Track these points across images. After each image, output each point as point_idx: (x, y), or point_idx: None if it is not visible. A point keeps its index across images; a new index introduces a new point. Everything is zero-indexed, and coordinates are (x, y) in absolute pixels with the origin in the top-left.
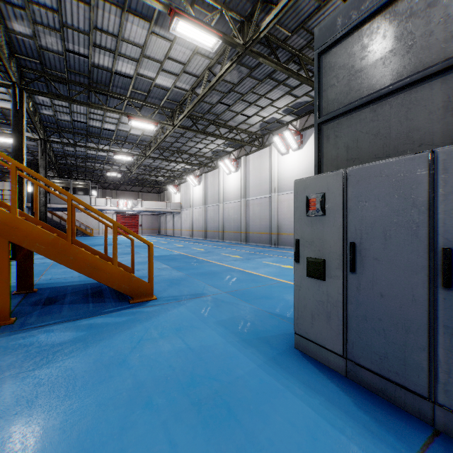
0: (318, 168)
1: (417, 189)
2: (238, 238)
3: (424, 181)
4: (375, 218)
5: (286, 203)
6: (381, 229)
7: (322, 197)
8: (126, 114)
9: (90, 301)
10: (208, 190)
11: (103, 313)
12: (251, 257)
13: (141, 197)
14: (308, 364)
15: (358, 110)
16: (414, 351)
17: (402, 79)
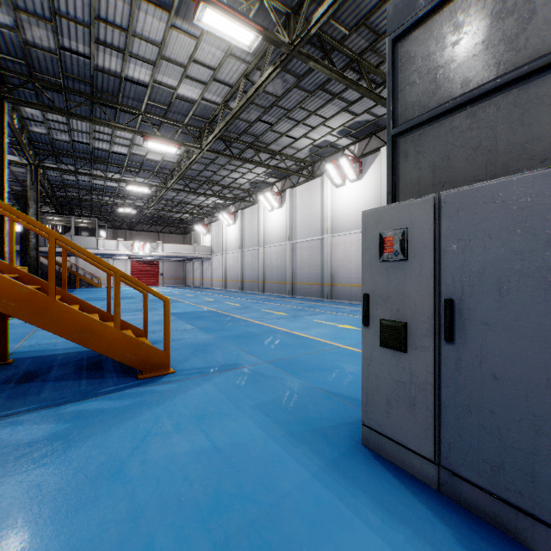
0: (392, 196)
1: None
2: (282, 290)
3: None
4: (484, 264)
5: (341, 247)
6: (493, 280)
7: (403, 235)
8: (140, 133)
9: (84, 376)
10: (245, 230)
11: (99, 394)
12: (299, 314)
13: (162, 239)
14: (383, 471)
15: (449, 115)
16: (548, 463)
17: (514, 69)
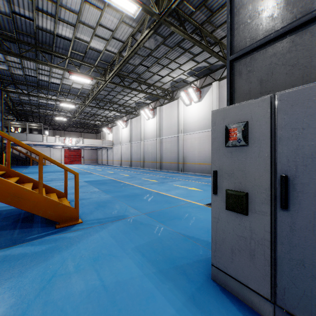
0: (230, 102)
1: None
2: (154, 166)
3: None
4: None
5: (189, 141)
6: None
7: (244, 126)
8: (67, 70)
9: (18, 226)
10: (133, 131)
11: (25, 240)
12: (164, 181)
13: (83, 136)
14: (229, 305)
15: (273, 43)
16: None
17: None
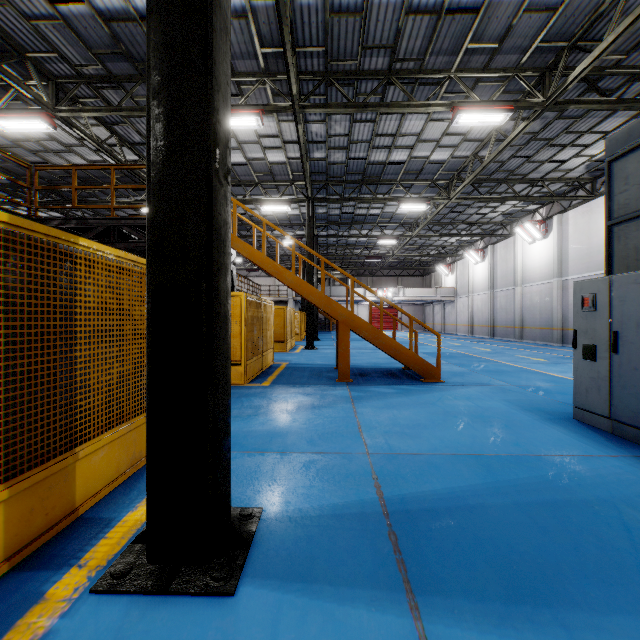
0: (607, 266)
1: None
2: (547, 338)
3: None
4: (629, 313)
5: None
6: (633, 321)
7: (593, 297)
8: (396, 199)
9: (391, 377)
10: (497, 268)
11: (405, 384)
12: (562, 361)
13: (400, 283)
14: (580, 425)
15: None
16: None
17: None
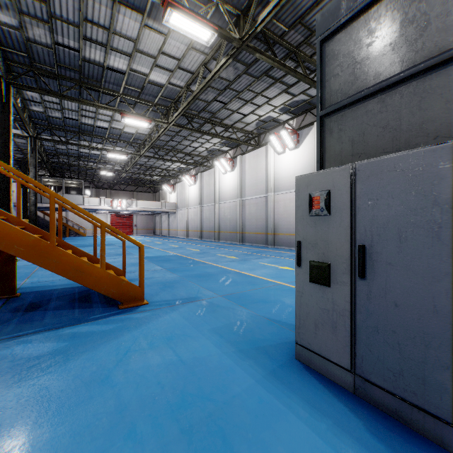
0: (320, 164)
1: (438, 185)
2: (234, 239)
3: (447, 176)
4: (388, 218)
5: (282, 203)
6: (395, 230)
7: (327, 195)
8: (119, 111)
9: (77, 306)
10: (204, 189)
11: (89, 320)
12: (247, 258)
13: (135, 197)
14: (311, 379)
15: (364, 101)
16: (435, 369)
17: (414, 66)
